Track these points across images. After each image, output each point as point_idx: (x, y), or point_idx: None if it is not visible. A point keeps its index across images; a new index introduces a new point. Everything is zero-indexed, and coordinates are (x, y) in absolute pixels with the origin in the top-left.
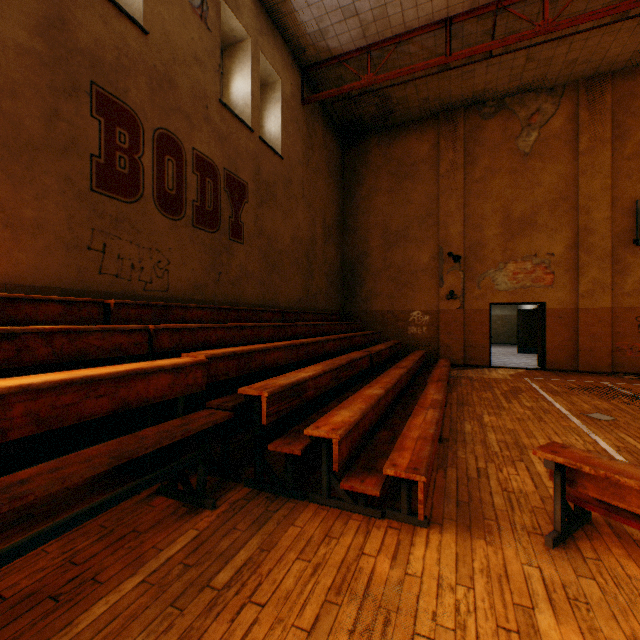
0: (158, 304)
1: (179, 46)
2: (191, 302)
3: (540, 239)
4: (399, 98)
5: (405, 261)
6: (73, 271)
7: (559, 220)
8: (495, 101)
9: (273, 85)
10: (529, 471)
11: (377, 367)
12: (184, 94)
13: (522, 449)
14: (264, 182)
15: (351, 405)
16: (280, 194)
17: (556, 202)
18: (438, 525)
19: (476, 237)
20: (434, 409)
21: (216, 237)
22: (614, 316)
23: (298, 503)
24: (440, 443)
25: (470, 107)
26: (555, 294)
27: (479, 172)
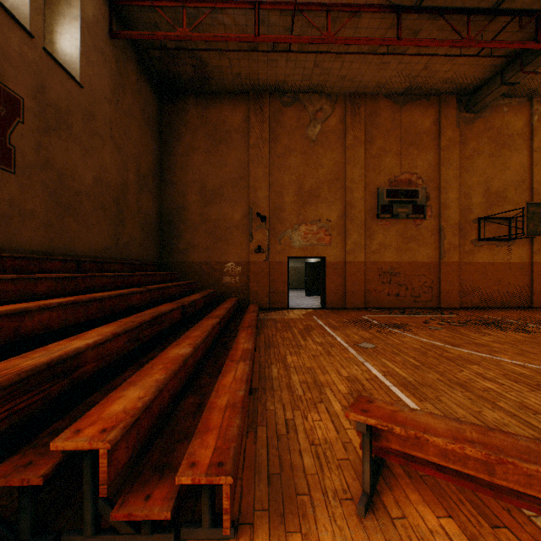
0: None
1: None
2: None
3: (322, 208)
4: (215, 66)
5: (221, 217)
6: None
7: (334, 195)
8: (292, 93)
9: None
10: (329, 413)
11: (192, 317)
12: None
13: (321, 388)
14: (53, 105)
15: (146, 377)
16: (78, 126)
17: (333, 181)
18: (248, 527)
19: (278, 202)
20: (245, 361)
21: None
22: (366, 268)
23: None
24: (251, 395)
25: (274, 93)
26: (332, 251)
27: (281, 149)
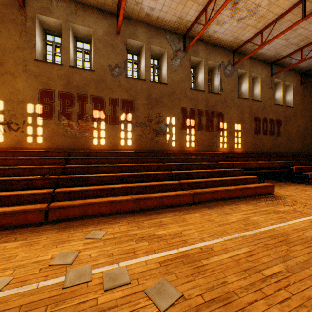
0: (265, 153)
1: (266, 99)
2: (268, 152)
3: None
4: None
5: None
6: (251, 148)
7: None
8: None
9: (289, 86)
10: None
11: None
12: (267, 108)
13: None
14: (286, 117)
15: None
16: (291, 118)
17: None
18: None
19: None
20: None
21: (273, 136)
22: None
23: (301, 184)
24: None
25: None
26: None
27: None
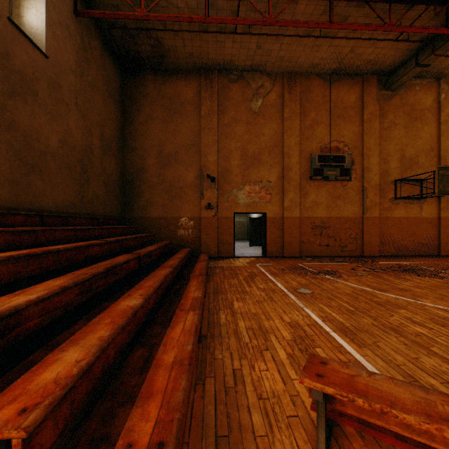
0: None
1: None
2: None
3: (264, 171)
4: (170, 46)
5: (176, 178)
6: None
7: (274, 160)
8: (238, 72)
9: None
10: (275, 361)
11: (148, 266)
12: None
13: (266, 334)
14: (17, 71)
15: (90, 334)
16: (43, 93)
17: (272, 148)
18: None
19: (226, 165)
20: (194, 311)
21: None
22: (301, 222)
23: None
24: (200, 343)
25: (222, 71)
26: (272, 207)
27: (228, 119)
